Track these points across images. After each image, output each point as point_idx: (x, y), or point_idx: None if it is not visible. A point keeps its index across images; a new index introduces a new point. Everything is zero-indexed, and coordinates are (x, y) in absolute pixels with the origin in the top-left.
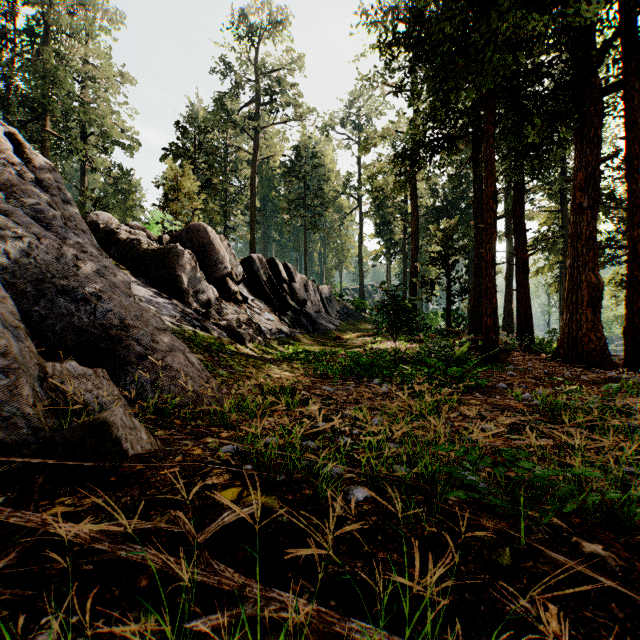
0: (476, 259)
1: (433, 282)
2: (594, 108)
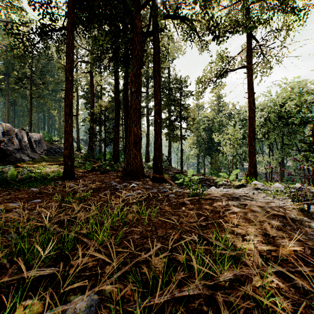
0: (115, 122)
1: (96, 134)
2: (137, 39)
